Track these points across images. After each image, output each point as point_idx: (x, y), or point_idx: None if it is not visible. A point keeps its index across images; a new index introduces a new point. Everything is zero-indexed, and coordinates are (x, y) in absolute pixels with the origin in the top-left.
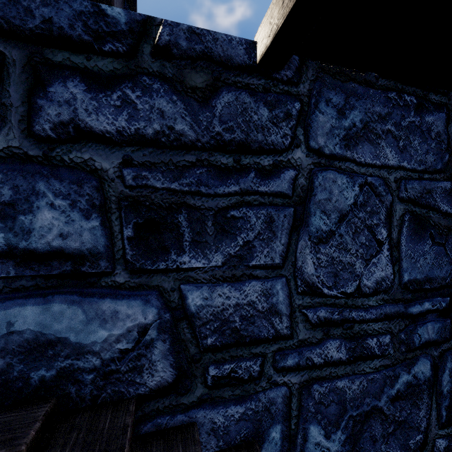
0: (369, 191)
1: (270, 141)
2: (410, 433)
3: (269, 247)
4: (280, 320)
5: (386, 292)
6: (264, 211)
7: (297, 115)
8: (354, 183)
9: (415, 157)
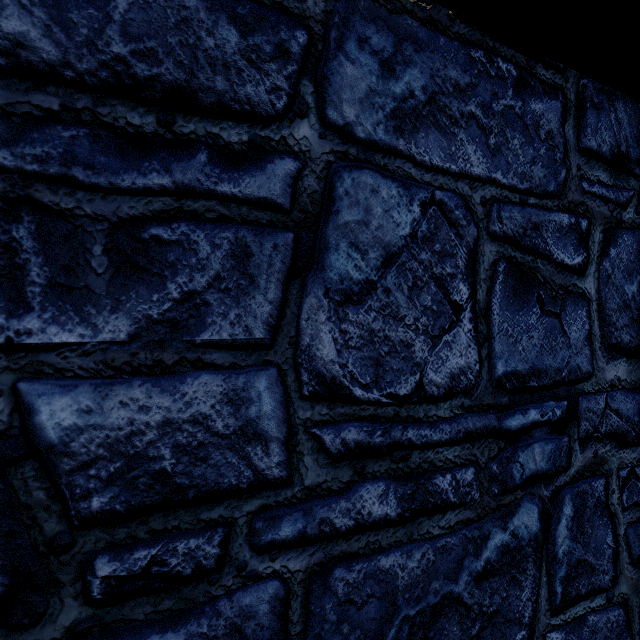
0: (437, 216)
1: (242, 96)
2: (507, 631)
3: (241, 306)
4: (266, 450)
5: (468, 394)
6: (230, 234)
7: (302, 55)
8: (411, 198)
9: (515, 166)
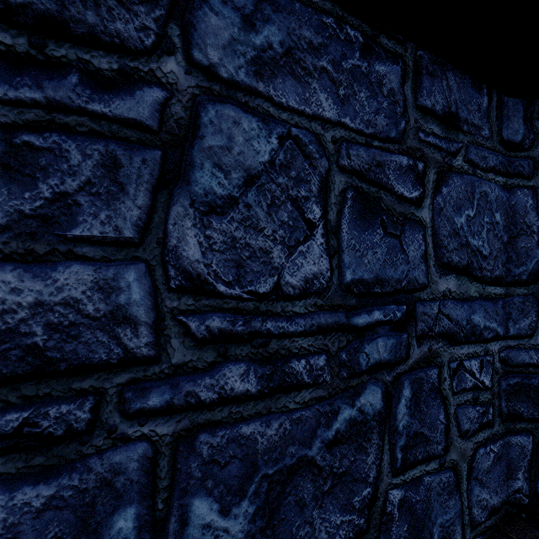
0: (293, 148)
1: (113, 30)
2: (355, 488)
3: (111, 209)
4: (135, 332)
5: (320, 295)
6: (100, 146)
7: (169, 2)
8: (270, 131)
9: (361, 114)
